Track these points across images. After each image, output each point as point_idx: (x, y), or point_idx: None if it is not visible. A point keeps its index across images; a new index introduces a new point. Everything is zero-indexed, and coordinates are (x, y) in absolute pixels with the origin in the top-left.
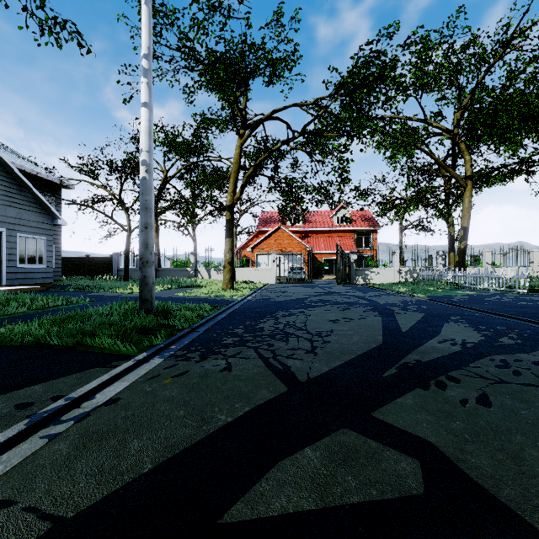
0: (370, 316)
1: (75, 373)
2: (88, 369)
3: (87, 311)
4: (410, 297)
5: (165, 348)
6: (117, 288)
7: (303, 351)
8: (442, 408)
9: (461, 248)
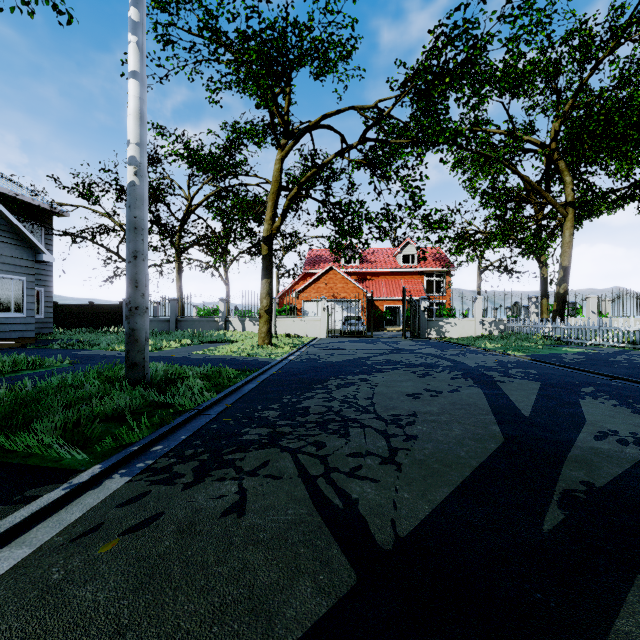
0: (463, 386)
1: None
2: None
3: (48, 380)
4: (505, 356)
5: (143, 450)
6: (116, 344)
7: (376, 459)
8: None
9: (560, 292)
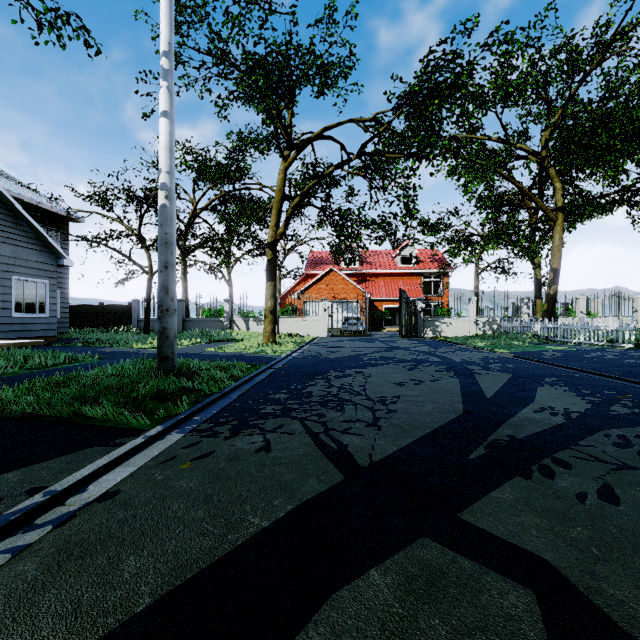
0: (444, 377)
1: (65, 455)
2: (82, 449)
3: (92, 371)
4: (491, 354)
5: (187, 419)
6: (134, 342)
7: (363, 424)
8: (554, 507)
9: (550, 293)
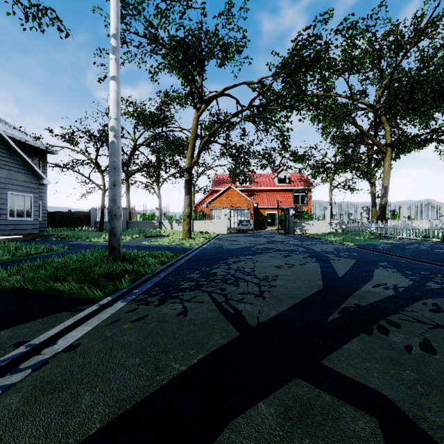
0: (309, 262)
1: (42, 318)
2: (54, 313)
3: (63, 258)
4: (341, 245)
5: (128, 292)
6: (92, 237)
7: (252, 295)
8: (389, 356)
9: (382, 203)
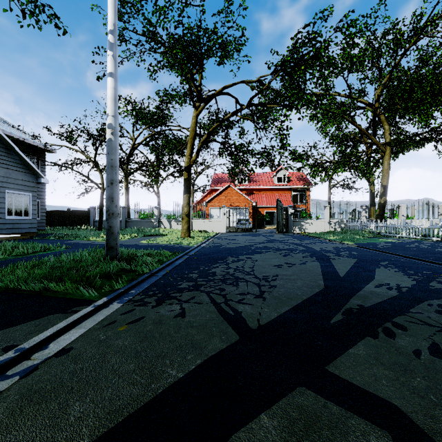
0: (309, 261)
1: (34, 320)
2: (47, 315)
3: (59, 257)
4: (341, 244)
5: (125, 292)
6: (91, 236)
7: (252, 296)
8: (397, 361)
9: (381, 202)
